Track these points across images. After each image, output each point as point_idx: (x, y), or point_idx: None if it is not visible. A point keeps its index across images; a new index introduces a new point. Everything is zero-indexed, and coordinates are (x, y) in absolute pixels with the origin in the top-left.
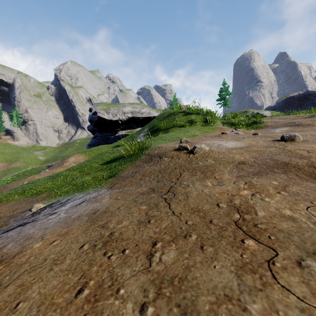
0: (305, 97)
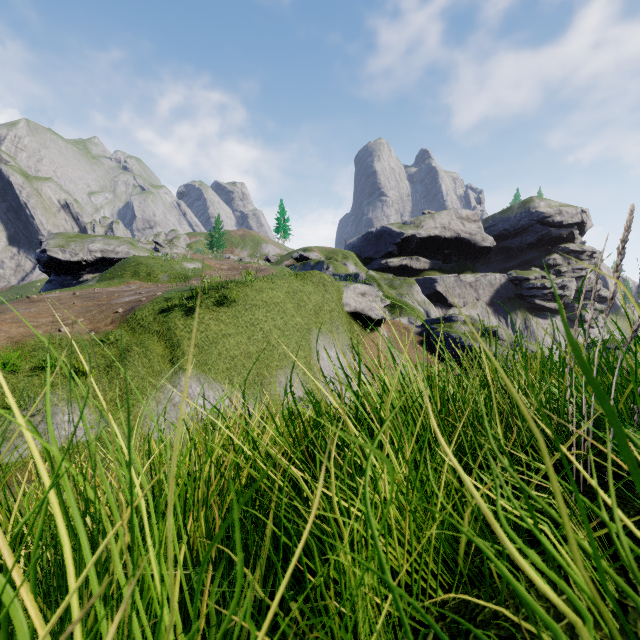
0: (381, 234)
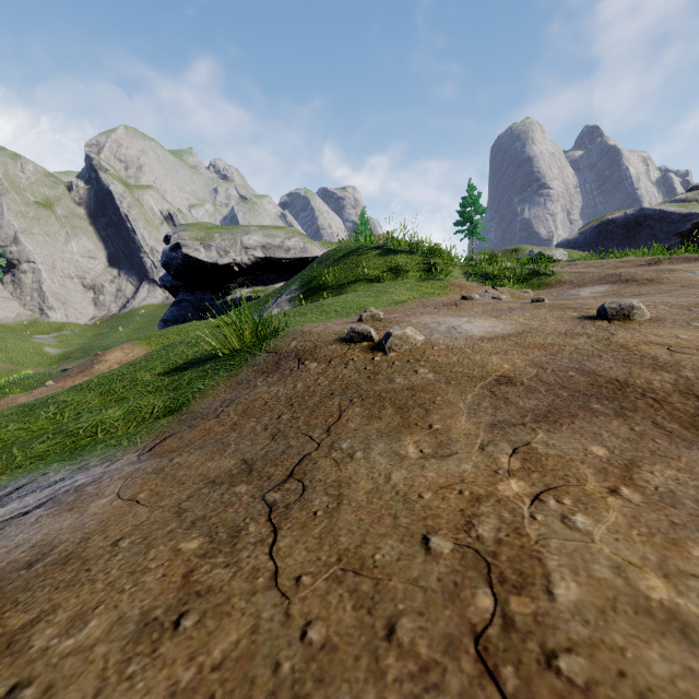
0: (639, 222)
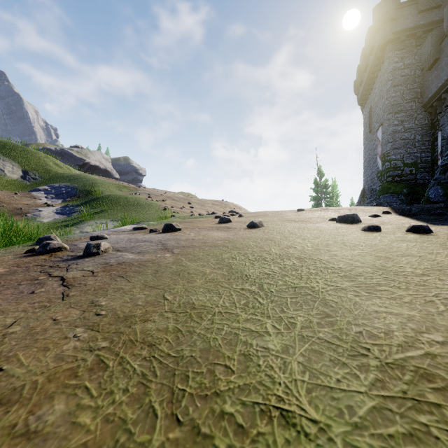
0: (62, 154)
